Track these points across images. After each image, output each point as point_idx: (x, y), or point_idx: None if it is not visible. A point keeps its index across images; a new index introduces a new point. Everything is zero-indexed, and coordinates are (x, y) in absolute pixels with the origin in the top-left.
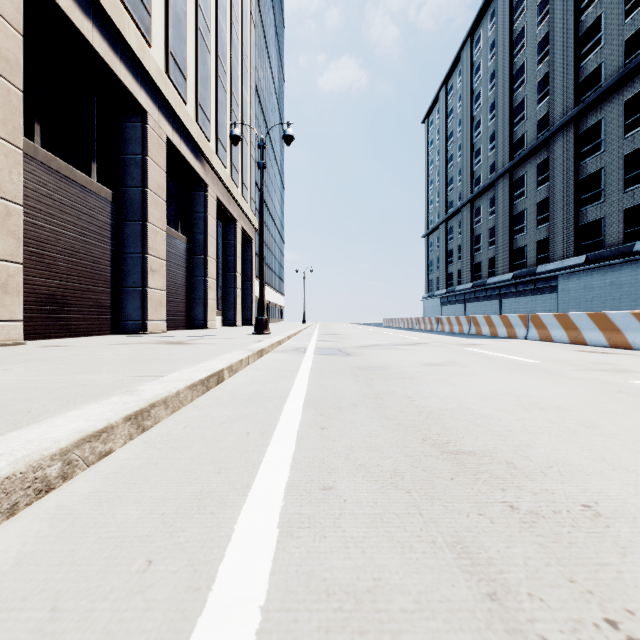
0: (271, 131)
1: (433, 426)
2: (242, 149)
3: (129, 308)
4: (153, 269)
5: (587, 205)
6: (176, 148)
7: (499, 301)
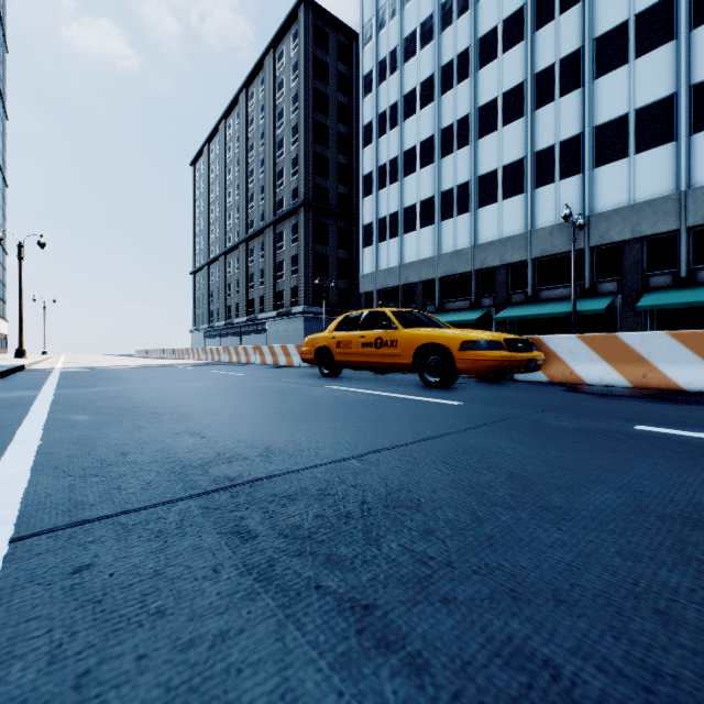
0: None
1: (87, 365)
2: None
3: None
4: None
5: (279, 280)
6: None
7: (240, 337)
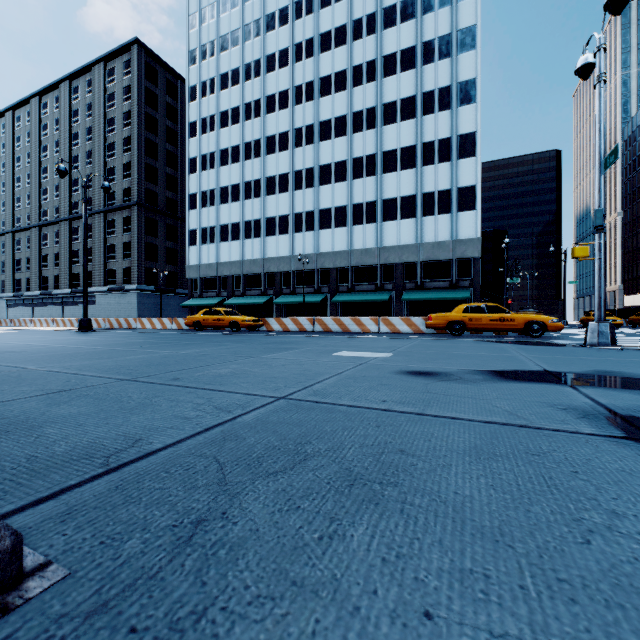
0: None
1: None
2: None
3: None
4: None
5: (110, 260)
6: None
7: (62, 307)
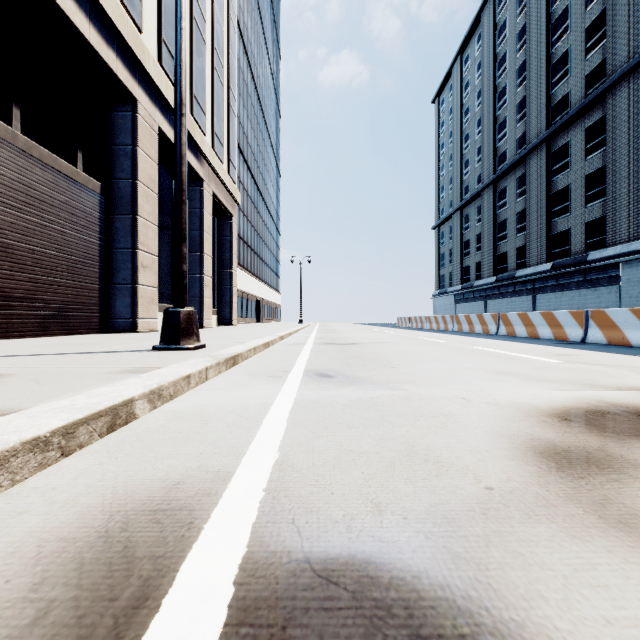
0: (264, 107)
1: None
2: (213, 86)
3: None
4: None
5: None
6: None
7: (532, 297)
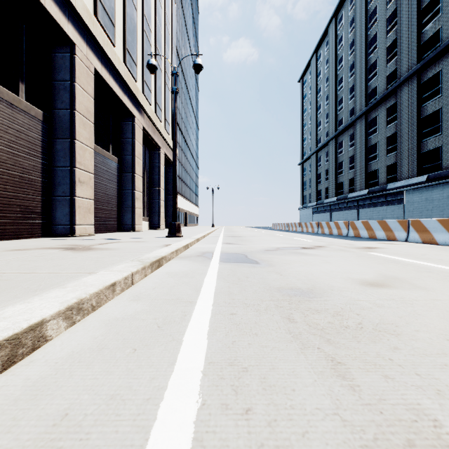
0: (189, 87)
1: None
2: (165, 93)
3: (59, 214)
4: (81, 181)
5: (427, 137)
6: (105, 81)
7: (357, 210)
